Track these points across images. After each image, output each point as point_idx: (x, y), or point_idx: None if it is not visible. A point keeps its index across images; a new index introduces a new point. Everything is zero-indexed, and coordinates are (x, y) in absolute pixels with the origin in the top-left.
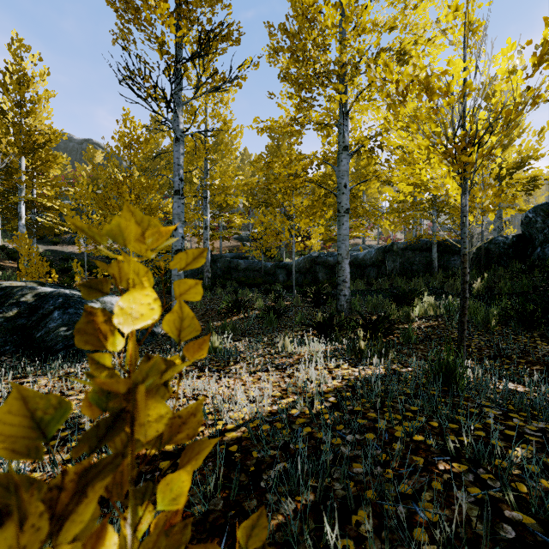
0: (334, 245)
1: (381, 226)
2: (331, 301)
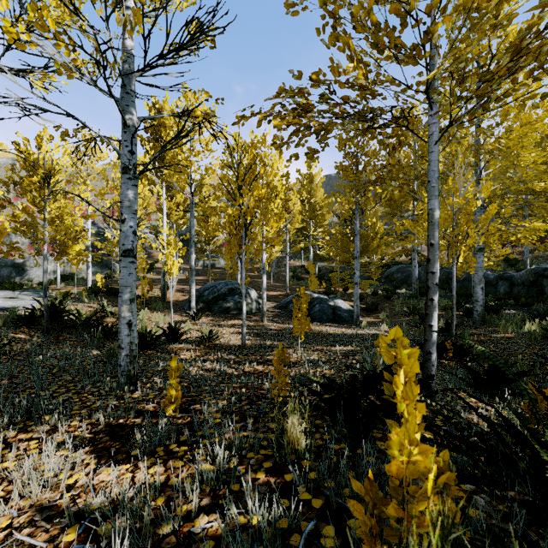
0: None
1: None
2: (491, 315)
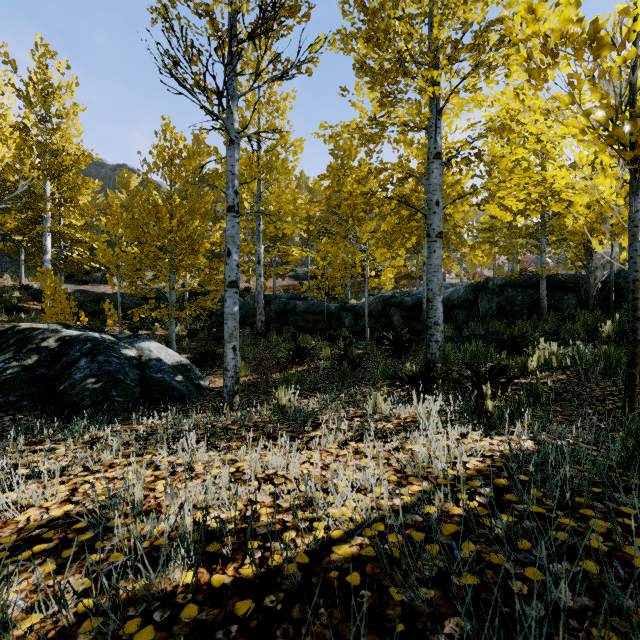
0: (409, 284)
1: (471, 258)
2: (415, 349)
